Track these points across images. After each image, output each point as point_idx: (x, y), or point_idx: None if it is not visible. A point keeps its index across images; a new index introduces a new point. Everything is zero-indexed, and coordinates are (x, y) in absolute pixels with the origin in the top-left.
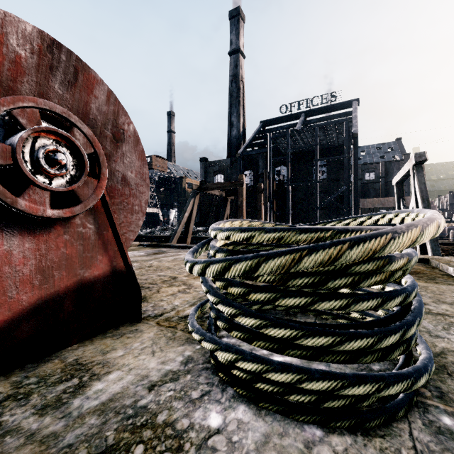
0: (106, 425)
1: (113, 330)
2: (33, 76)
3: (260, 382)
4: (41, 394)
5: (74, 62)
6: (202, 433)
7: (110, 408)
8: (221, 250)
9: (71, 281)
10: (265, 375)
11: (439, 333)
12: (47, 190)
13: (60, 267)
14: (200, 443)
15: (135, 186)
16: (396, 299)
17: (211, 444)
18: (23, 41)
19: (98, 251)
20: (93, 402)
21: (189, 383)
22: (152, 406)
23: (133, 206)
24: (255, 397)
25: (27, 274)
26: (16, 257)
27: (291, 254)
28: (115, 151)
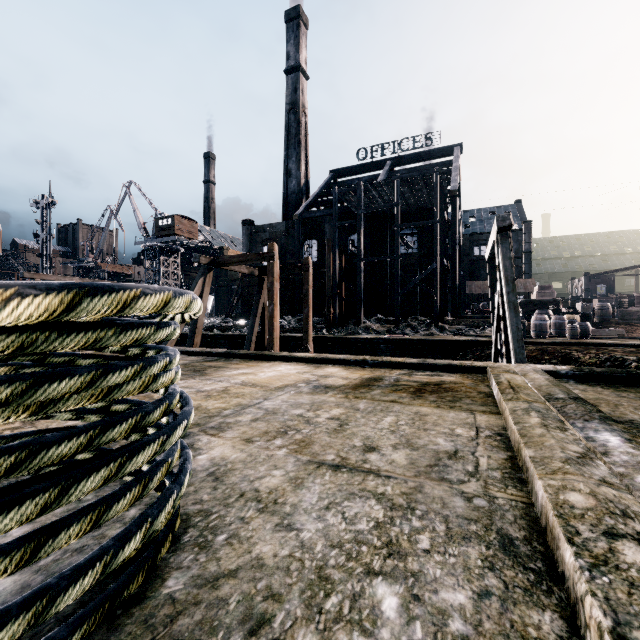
0: None
1: None
2: None
3: None
4: None
5: None
6: None
7: None
8: None
9: None
10: None
11: (301, 518)
12: None
13: None
14: None
15: None
16: None
17: None
18: None
19: None
20: None
21: None
22: None
23: None
24: None
25: None
26: None
27: None
28: None
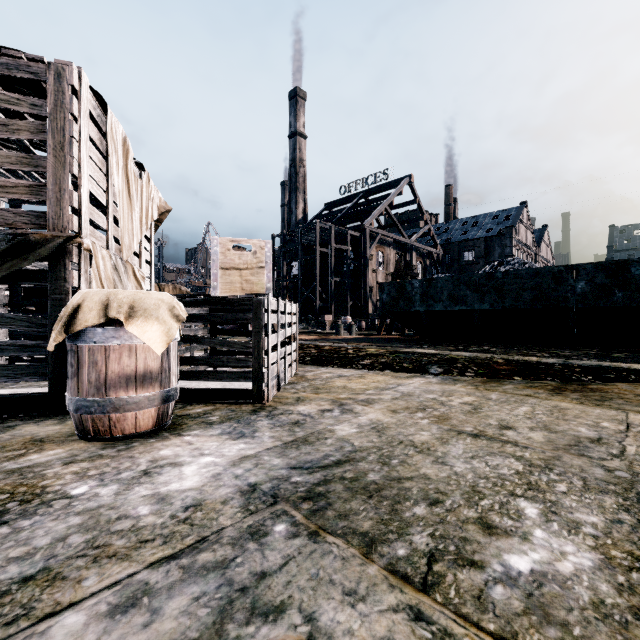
0: None
1: None
2: None
3: None
4: None
5: None
6: None
7: None
8: None
9: None
10: None
11: None
12: None
13: None
14: None
15: None
16: None
17: None
18: None
19: None
20: None
21: None
22: None
23: None
24: None
25: None
26: None
27: None
28: None
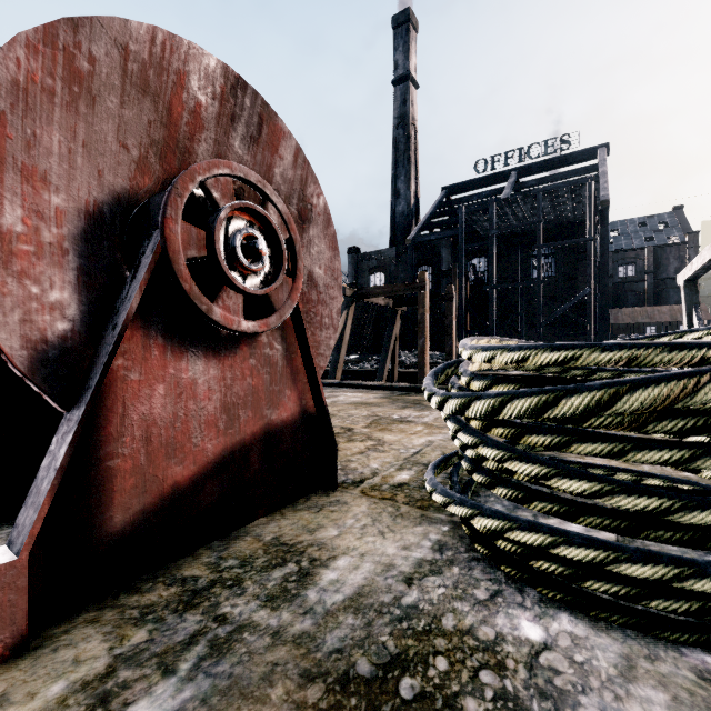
0: (372, 627)
1: (304, 500)
2: (212, 132)
3: (592, 580)
4: (255, 581)
5: (259, 108)
6: (523, 648)
7: (365, 606)
8: (505, 379)
9: (257, 426)
10: (612, 567)
11: None
12: (242, 293)
13: (246, 405)
14: (528, 660)
15: (324, 288)
16: None
17: (545, 663)
18: (205, 82)
19: (286, 383)
20: (335, 596)
21: (461, 578)
22: (425, 607)
23: (322, 317)
24: (582, 602)
25: (212, 414)
26: (201, 388)
27: (678, 380)
28: (301, 236)
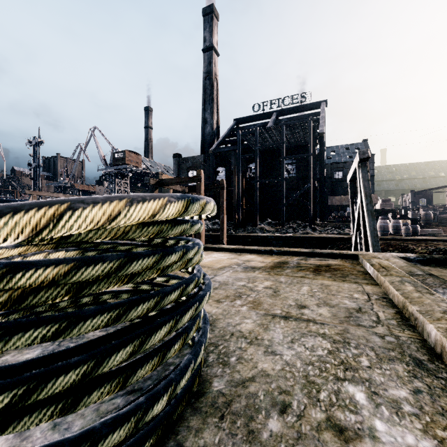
0: None
1: None
2: None
3: None
4: None
5: None
6: None
7: None
8: None
9: None
10: None
11: (279, 348)
12: None
13: None
14: None
15: None
16: (31, 333)
17: None
18: None
19: None
20: None
21: None
22: None
23: None
24: None
25: None
26: None
27: None
28: None
